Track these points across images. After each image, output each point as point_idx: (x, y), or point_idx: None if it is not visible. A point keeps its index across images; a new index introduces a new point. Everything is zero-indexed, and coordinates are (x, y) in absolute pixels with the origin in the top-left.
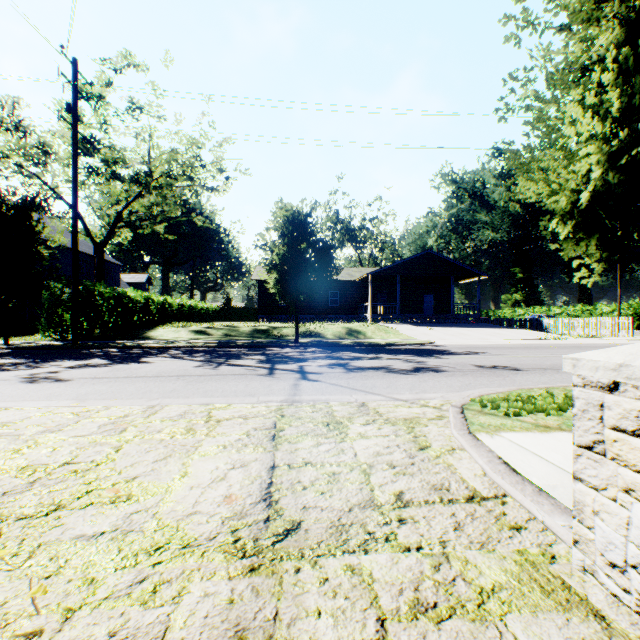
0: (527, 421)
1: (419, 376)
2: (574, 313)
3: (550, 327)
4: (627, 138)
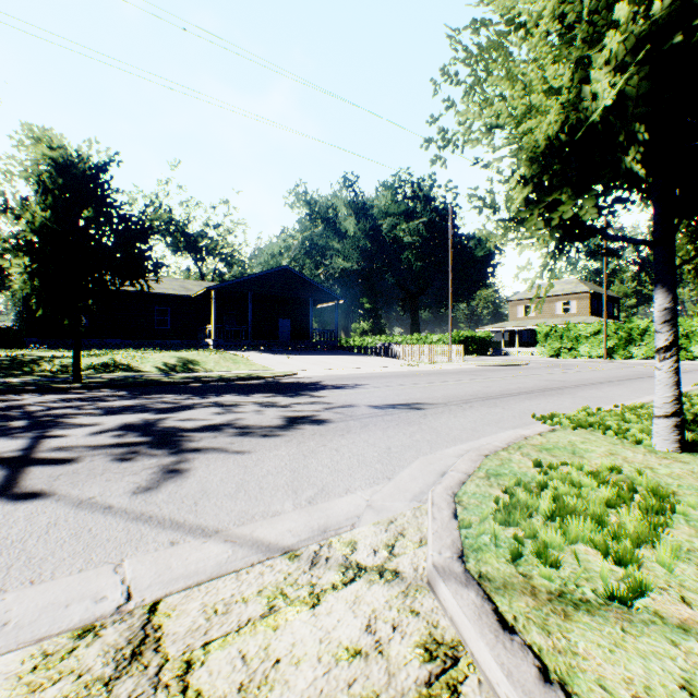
0: (694, 623)
1: (299, 440)
2: (412, 342)
3: (400, 354)
4: (668, 12)
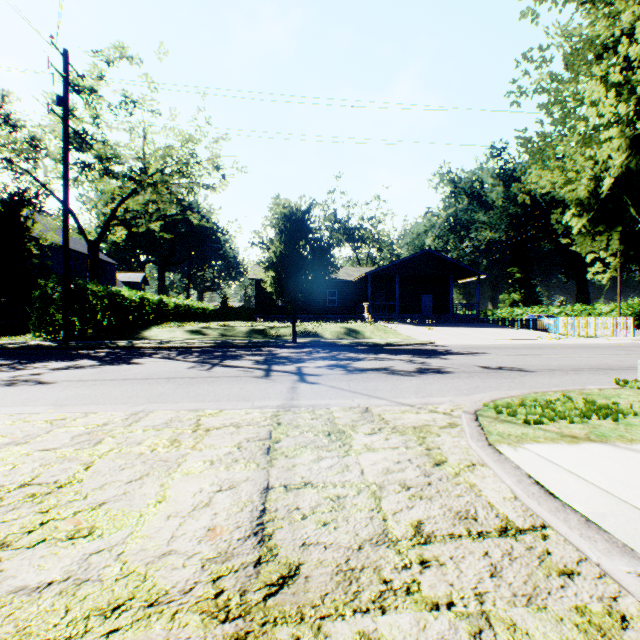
0: (550, 430)
1: (423, 378)
2: (573, 313)
3: (550, 327)
4: None
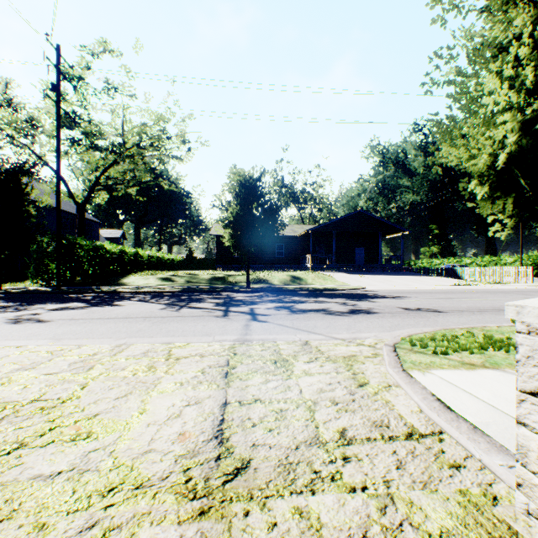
0: (453, 359)
1: (354, 317)
2: (482, 263)
3: (463, 275)
4: None
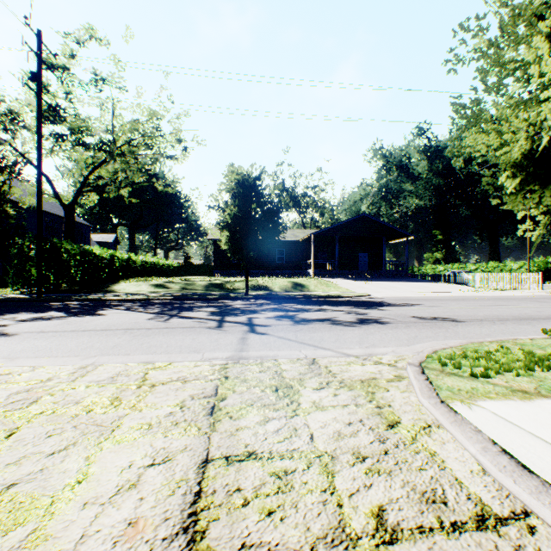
0: (499, 384)
1: (365, 328)
2: (487, 269)
3: (469, 281)
4: None
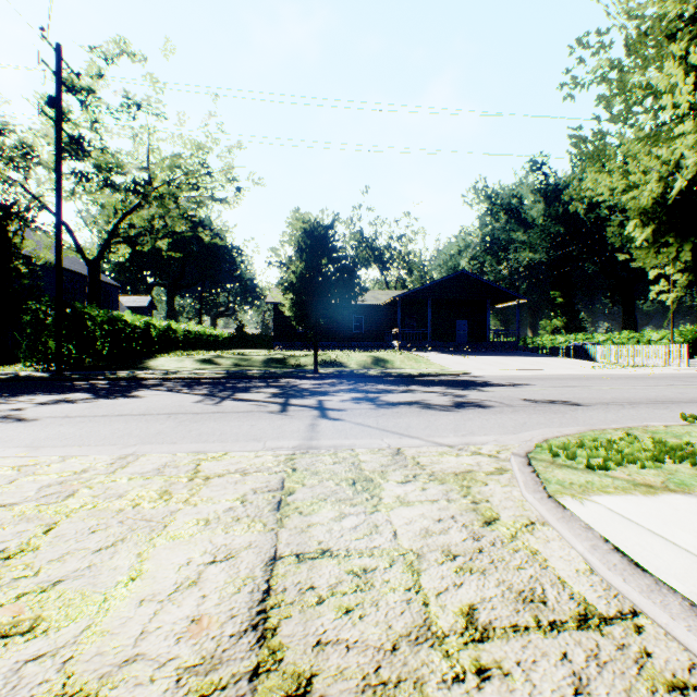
0: (619, 477)
1: (462, 413)
2: (620, 340)
3: (596, 356)
4: None
